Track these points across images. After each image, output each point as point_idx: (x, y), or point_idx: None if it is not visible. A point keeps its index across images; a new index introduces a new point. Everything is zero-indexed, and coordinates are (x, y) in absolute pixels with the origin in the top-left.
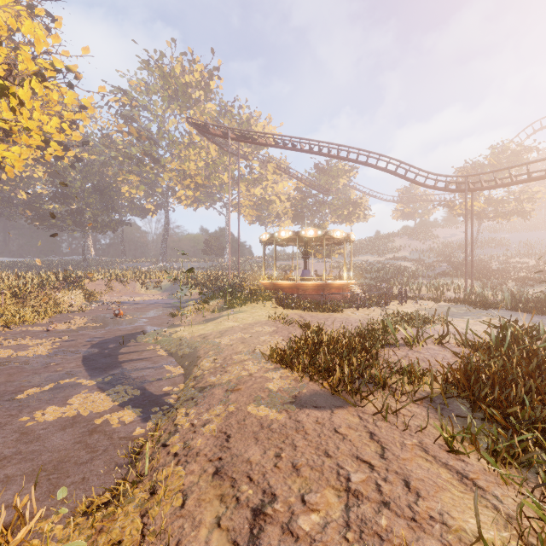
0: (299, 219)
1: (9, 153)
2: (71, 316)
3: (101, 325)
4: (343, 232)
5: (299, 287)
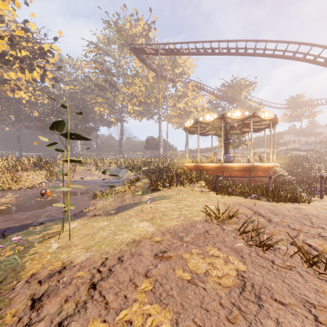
0: None
1: None
2: (6, 194)
3: (5, 208)
4: (271, 113)
5: (225, 169)
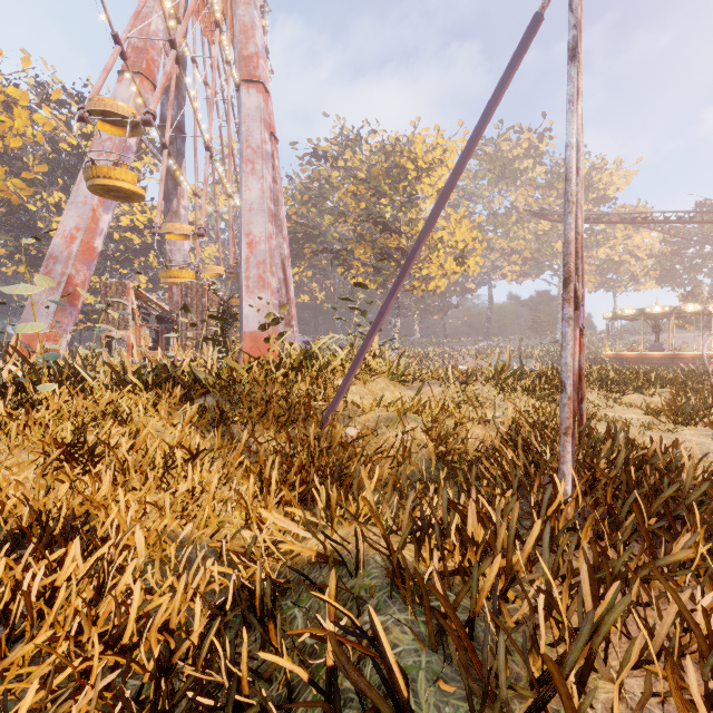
0: (668, 280)
1: (440, 283)
2: None
3: None
4: (697, 306)
5: (644, 357)
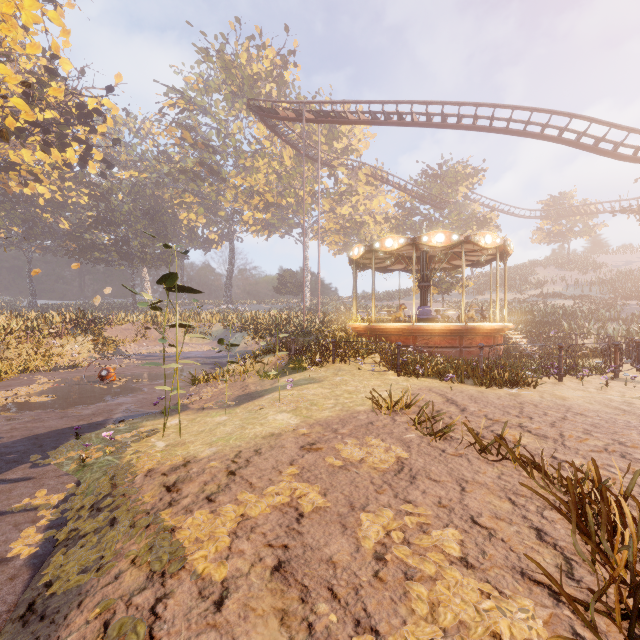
0: None
1: None
2: (37, 379)
3: (50, 400)
4: (497, 237)
5: (418, 333)
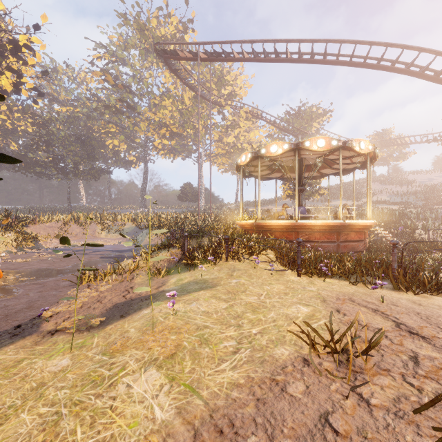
0: None
1: None
2: None
3: None
4: (369, 144)
5: (300, 229)
